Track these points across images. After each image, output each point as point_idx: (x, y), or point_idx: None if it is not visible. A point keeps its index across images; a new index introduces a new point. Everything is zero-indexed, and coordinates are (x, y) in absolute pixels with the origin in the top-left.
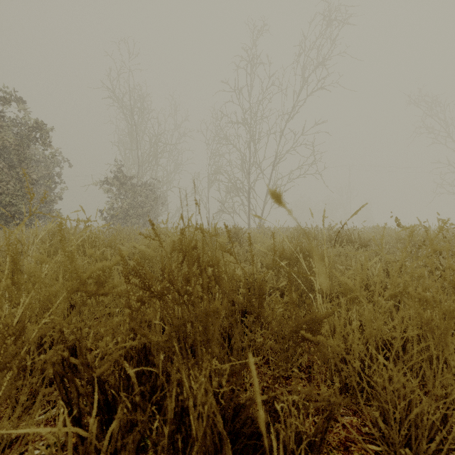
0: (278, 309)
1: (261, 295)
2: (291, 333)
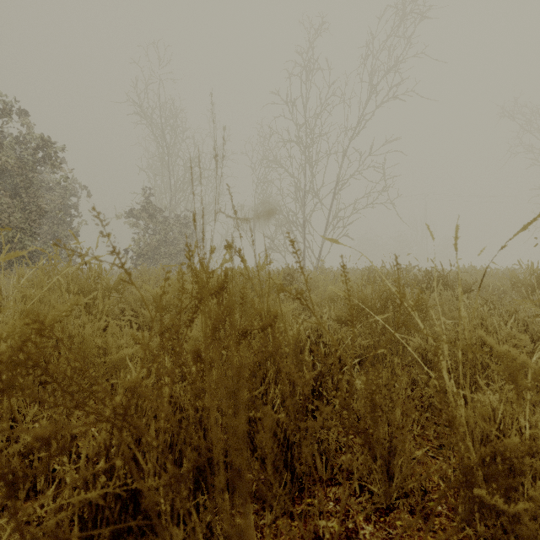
0: (359, 385)
1: (375, 396)
2: (447, 490)
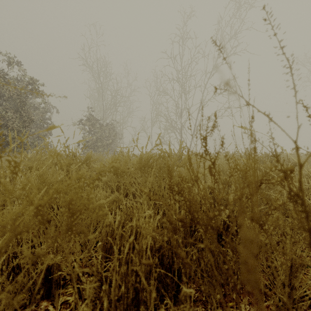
0: None
1: None
2: None
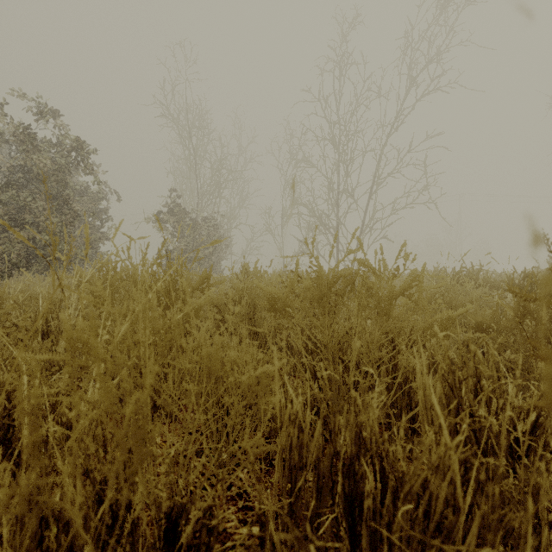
0: None
1: None
2: None
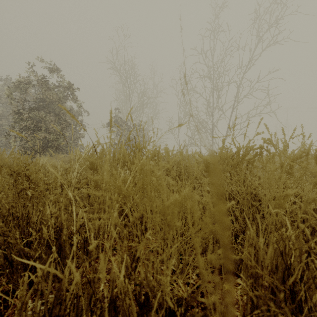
0: None
1: None
2: None
